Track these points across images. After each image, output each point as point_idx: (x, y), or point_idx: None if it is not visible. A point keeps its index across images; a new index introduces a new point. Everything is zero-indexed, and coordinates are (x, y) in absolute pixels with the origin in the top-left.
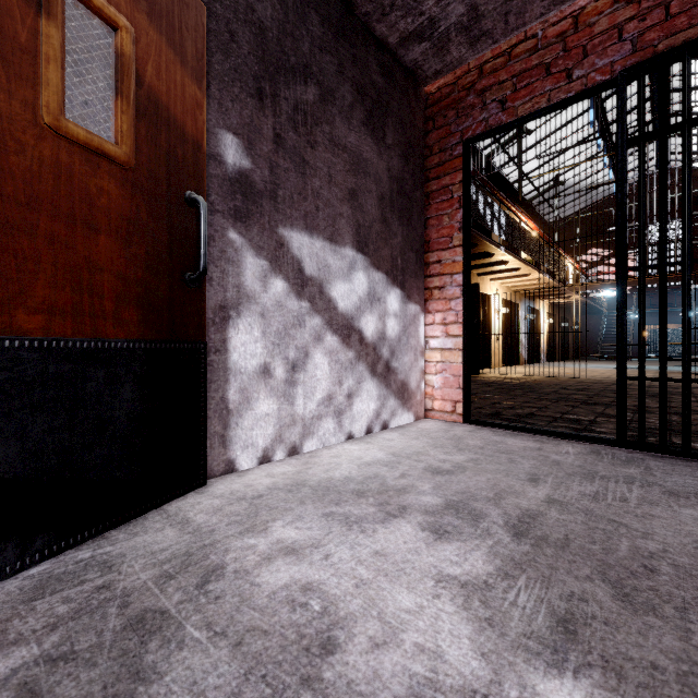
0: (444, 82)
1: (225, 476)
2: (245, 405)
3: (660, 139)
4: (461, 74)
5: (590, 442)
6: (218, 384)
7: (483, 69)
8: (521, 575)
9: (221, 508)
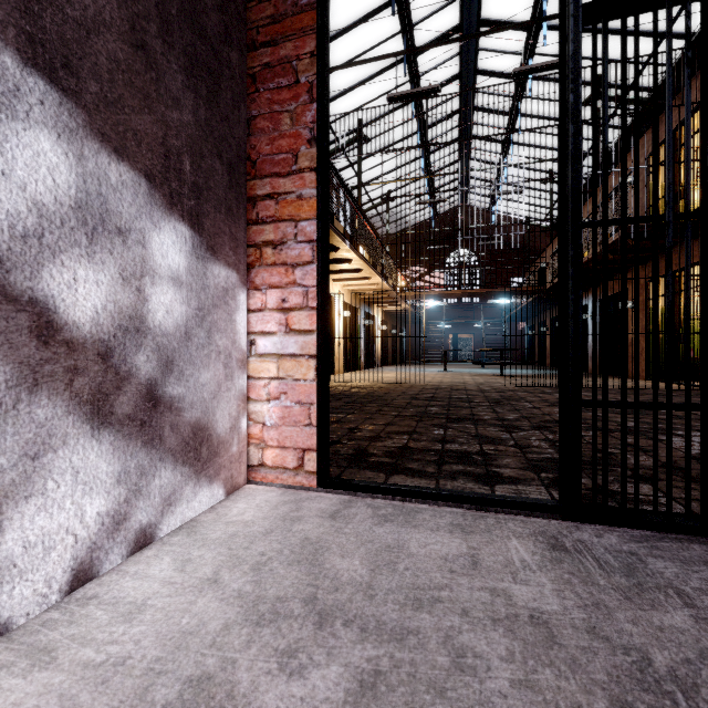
0: None
1: None
2: None
3: (624, 17)
4: None
5: (524, 511)
6: None
7: None
8: None
9: None
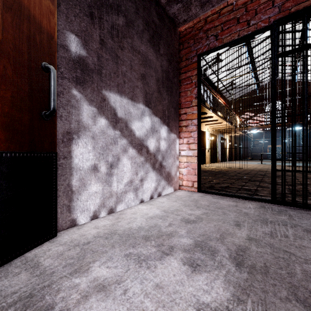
0: (188, 26)
1: (70, 228)
2: (83, 187)
3: (292, 54)
4: (196, 22)
5: (258, 201)
6: (66, 176)
7: (207, 20)
8: (248, 299)
9: (62, 253)
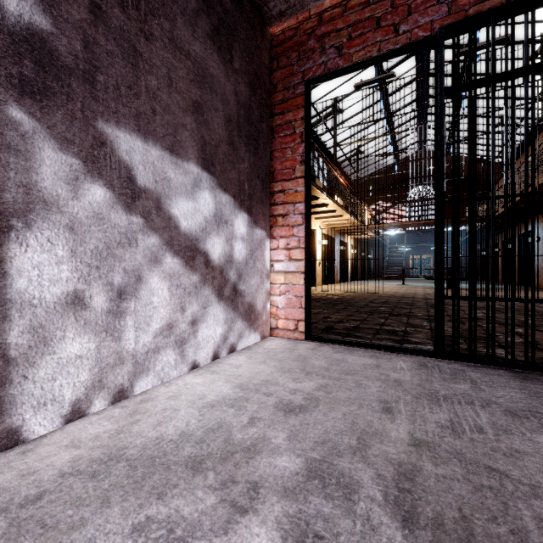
0: (287, 25)
1: None
2: (41, 348)
3: (470, 91)
4: (303, 20)
5: (414, 354)
6: None
7: (322, 17)
8: None
9: None
